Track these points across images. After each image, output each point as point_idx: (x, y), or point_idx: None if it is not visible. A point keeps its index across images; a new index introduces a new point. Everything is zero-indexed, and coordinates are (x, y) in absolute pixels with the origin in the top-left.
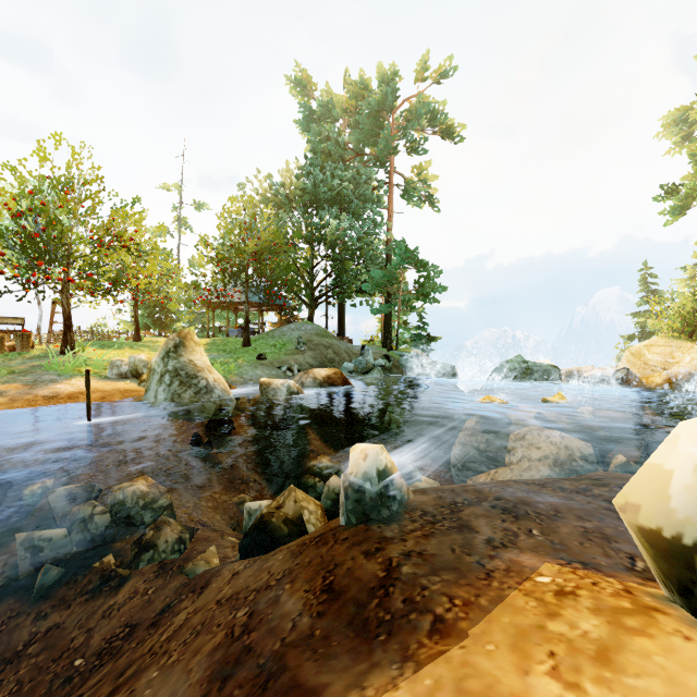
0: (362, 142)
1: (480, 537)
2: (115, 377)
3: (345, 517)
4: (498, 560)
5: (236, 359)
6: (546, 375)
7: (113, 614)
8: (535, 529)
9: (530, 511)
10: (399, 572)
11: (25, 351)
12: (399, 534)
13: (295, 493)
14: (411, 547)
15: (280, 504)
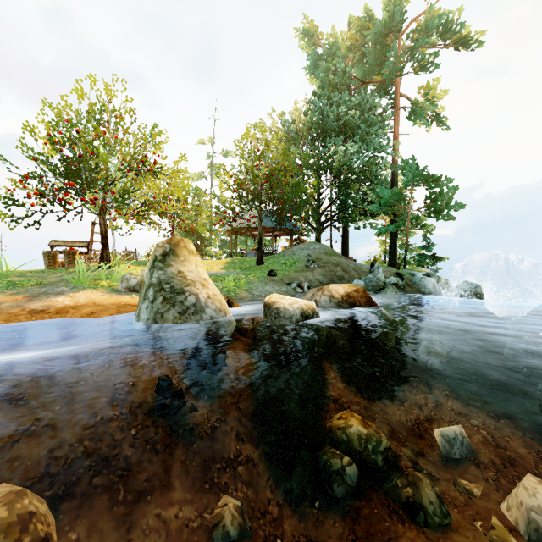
0: (367, 71)
1: None
2: (125, 290)
3: None
4: None
5: (248, 275)
6: None
7: None
8: None
9: None
10: None
11: (71, 266)
12: None
13: None
14: None
15: None
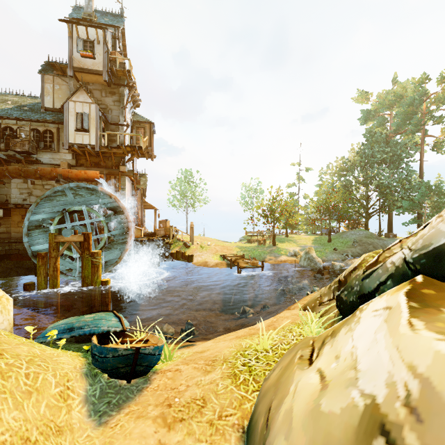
0: (399, 125)
1: None
2: (290, 256)
3: None
4: None
5: (325, 250)
6: None
7: None
8: None
9: None
10: None
11: (265, 245)
12: None
13: None
14: None
15: None
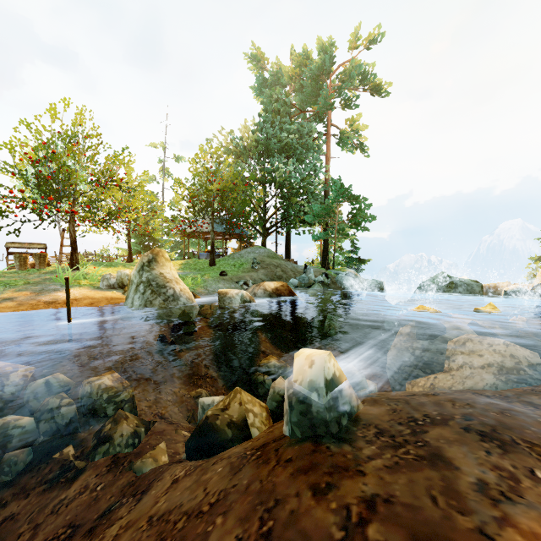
0: (304, 101)
1: (465, 478)
2: (105, 287)
3: (289, 429)
4: (512, 530)
5: (203, 275)
6: (469, 289)
7: (61, 511)
8: (538, 470)
9: (517, 438)
10: (363, 536)
11: (42, 267)
12: (353, 461)
13: (240, 395)
14: (373, 487)
15: (225, 406)
